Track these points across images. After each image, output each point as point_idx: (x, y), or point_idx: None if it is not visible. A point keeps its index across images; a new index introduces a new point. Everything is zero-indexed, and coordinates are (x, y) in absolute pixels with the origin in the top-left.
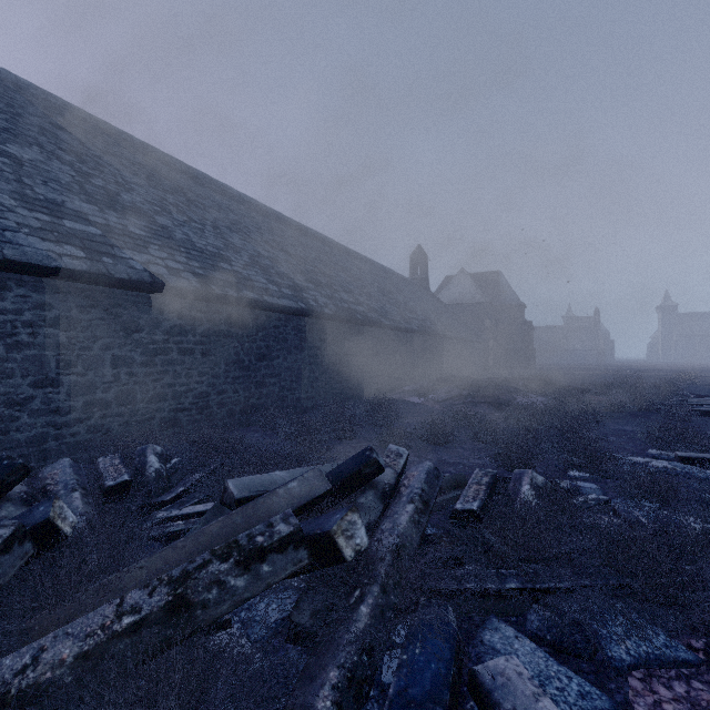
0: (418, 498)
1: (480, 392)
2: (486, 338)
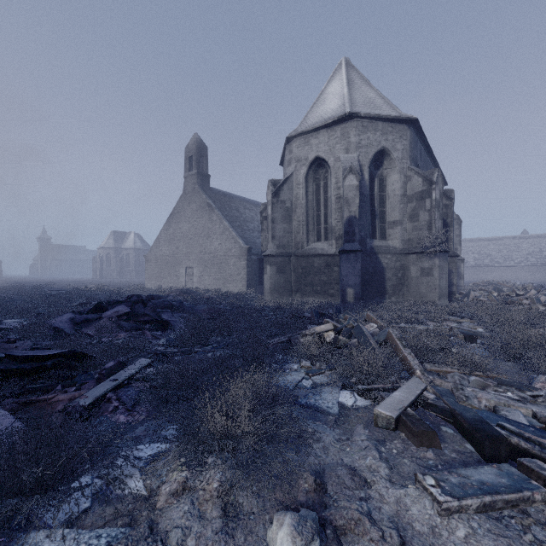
0: None
1: None
2: None
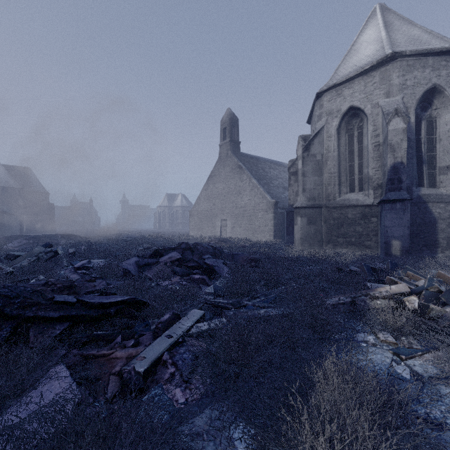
0: (63, 251)
1: (41, 240)
2: (22, 213)
